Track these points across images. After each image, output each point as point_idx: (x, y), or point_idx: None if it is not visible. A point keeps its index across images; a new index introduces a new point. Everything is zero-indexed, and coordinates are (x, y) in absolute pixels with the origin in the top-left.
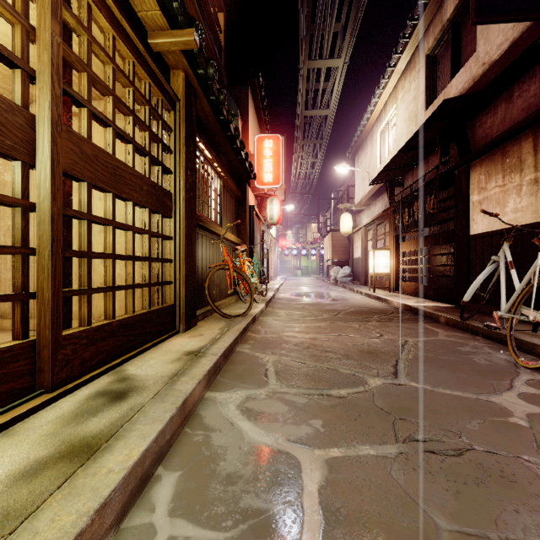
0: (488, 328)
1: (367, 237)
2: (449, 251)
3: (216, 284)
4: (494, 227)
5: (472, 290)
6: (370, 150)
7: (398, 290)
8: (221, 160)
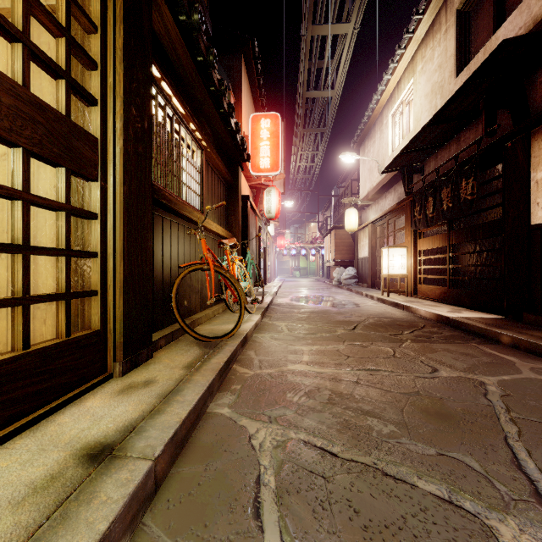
0: None
1: (375, 234)
2: (475, 248)
3: (195, 290)
4: None
5: None
6: (379, 137)
7: (417, 295)
8: (203, 127)
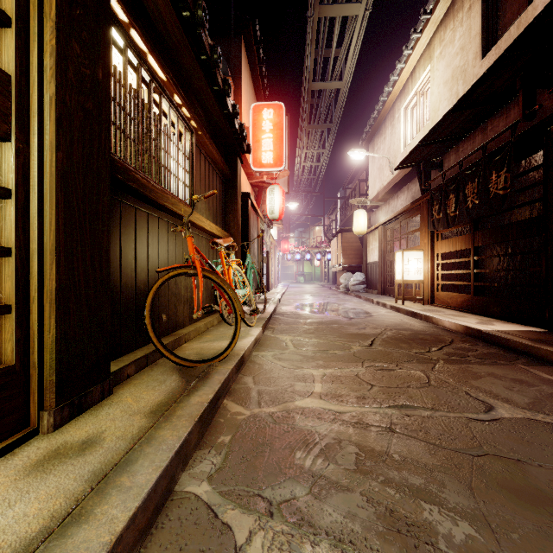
0: None
1: (386, 237)
2: (498, 252)
3: (183, 299)
4: None
5: None
6: (391, 133)
7: (434, 302)
8: (193, 106)
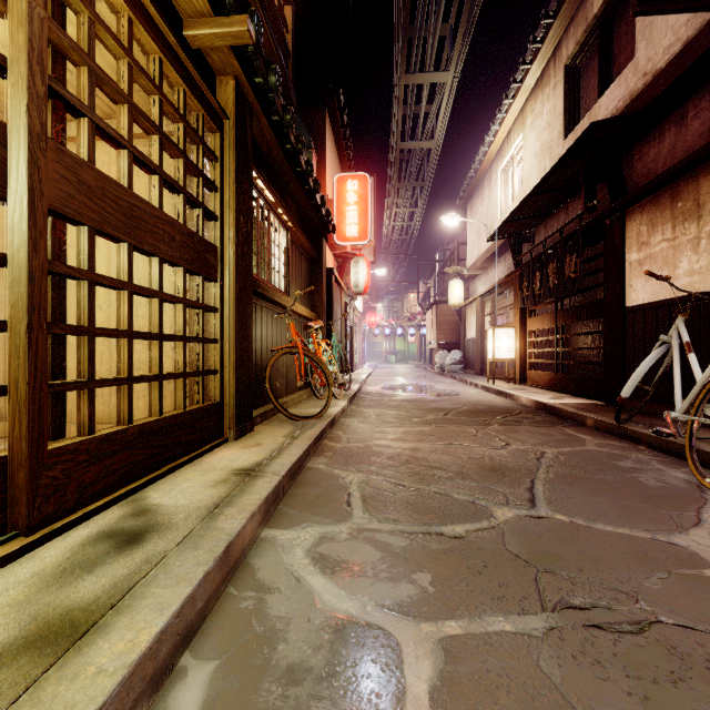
0: (658, 435)
1: (484, 311)
2: (594, 329)
3: (281, 374)
4: (660, 296)
5: (634, 382)
6: (488, 195)
7: (526, 382)
8: (288, 206)
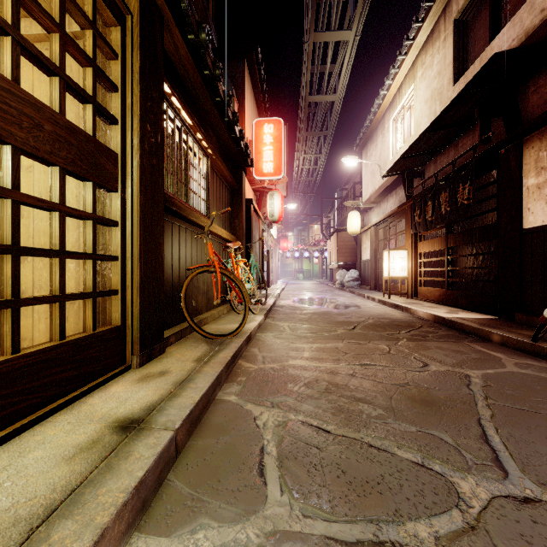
0: None
1: (377, 237)
2: (474, 251)
3: (201, 291)
4: None
5: None
6: (381, 141)
7: (417, 296)
8: (208, 135)
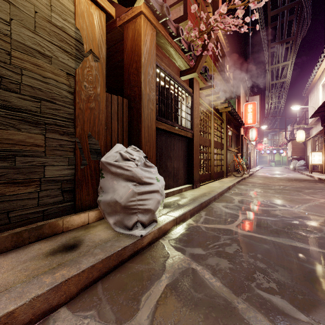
0: None
1: (314, 143)
2: None
3: (230, 167)
4: None
5: None
6: (316, 94)
7: None
8: (231, 125)
